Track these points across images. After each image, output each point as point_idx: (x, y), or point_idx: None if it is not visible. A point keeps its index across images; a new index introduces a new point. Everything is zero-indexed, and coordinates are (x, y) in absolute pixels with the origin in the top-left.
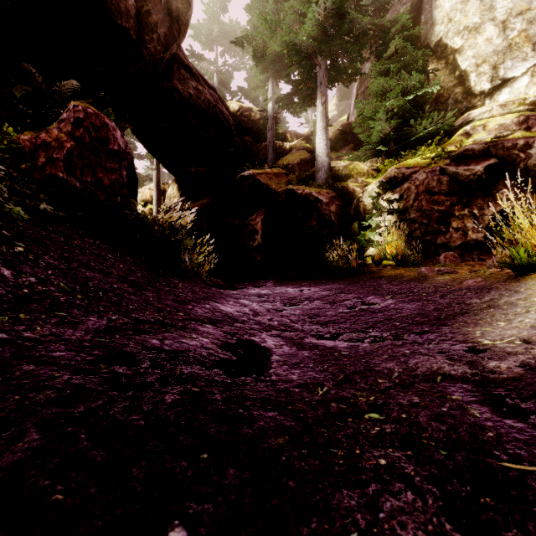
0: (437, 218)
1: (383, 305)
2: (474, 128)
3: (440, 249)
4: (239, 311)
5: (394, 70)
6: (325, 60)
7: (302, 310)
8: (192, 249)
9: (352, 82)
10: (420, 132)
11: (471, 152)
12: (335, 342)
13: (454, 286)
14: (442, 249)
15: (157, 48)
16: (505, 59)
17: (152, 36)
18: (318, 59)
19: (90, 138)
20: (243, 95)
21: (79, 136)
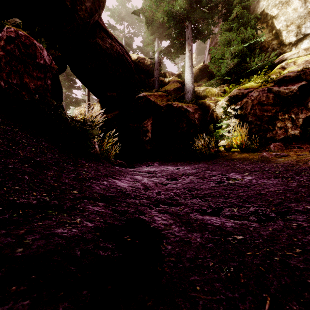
0: (267, 120)
1: (245, 180)
2: (287, 64)
3: (269, 141)
4: (132, 186)
5: (235, 28)
6: (191, 24)
7: (182, 183)
8: (107, 142)
9: (207, 39)
10: (253, 67)
11: (288, 77)
12: (220, 219)
13: (302, 166)
14: (270, 141)
15: (84, 15)
16: (305, 21)
17: (82, 7)
18: (186, 23)
19: (19, 53)
20: (140, 50)
21: (9, 50)
